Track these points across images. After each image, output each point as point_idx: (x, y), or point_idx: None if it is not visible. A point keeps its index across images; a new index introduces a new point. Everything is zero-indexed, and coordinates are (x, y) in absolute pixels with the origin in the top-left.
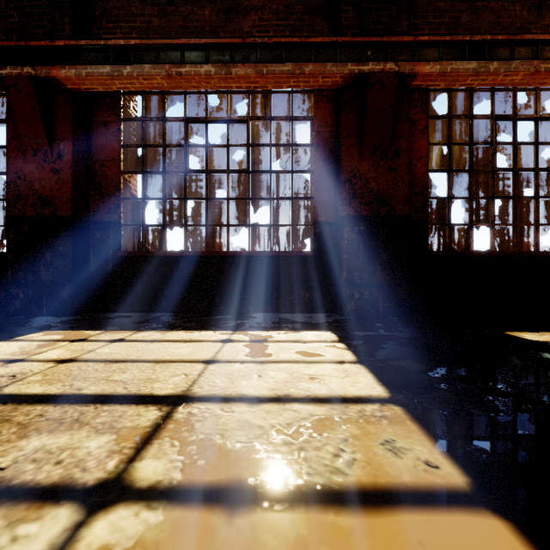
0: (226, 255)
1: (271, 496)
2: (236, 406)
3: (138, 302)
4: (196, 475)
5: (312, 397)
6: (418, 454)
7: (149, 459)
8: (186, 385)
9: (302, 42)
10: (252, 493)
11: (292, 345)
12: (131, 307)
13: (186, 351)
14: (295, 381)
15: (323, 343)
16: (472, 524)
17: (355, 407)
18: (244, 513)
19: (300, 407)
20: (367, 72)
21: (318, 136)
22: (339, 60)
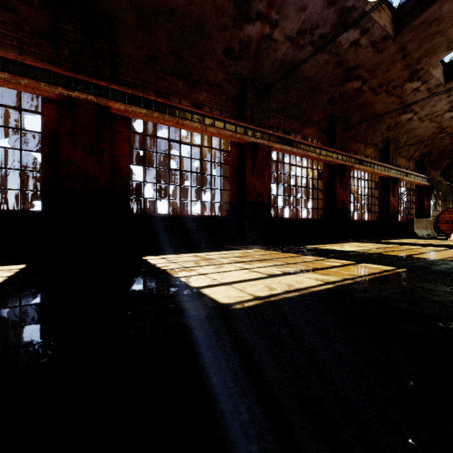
0: None
1: None
2: None
3: None
4: None
5: None
6: None
7: None
8: None
9: (18, 61)
10: None
11: None
12: None
13: None
14: None
15: (4, 270)
16: None
17: None
18: None
19: None
20: (74, 97)
21: (45, 127)
22: (53, 83)
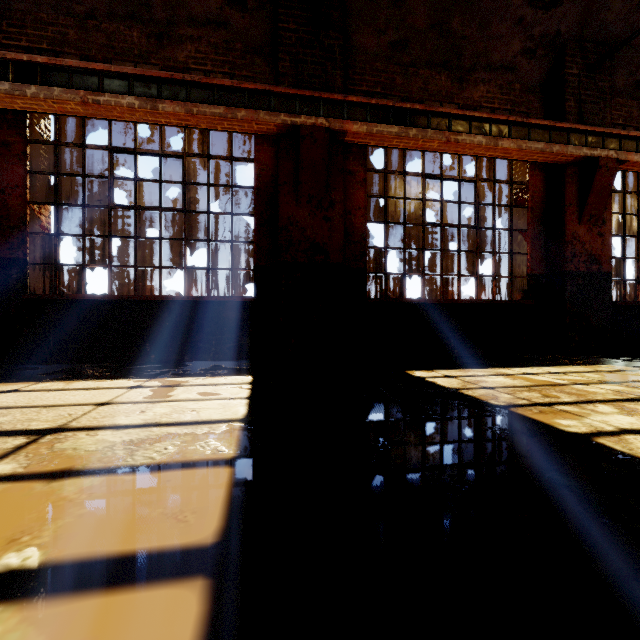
0: (158, 300)
1: (89, 472)
2: (103, 431)
3: (50, 352)
4: (37, 469)
5: (176, 422)
6: (219, 446)
7: (1, 464)
8: (65, 421)
9: (234, 86)
10: (75, 472)
11: (200, 388)
12: (41, 358)
13: (84, 397)
14: (172, 414)
15: (232, 385)
16: (211, 471)
17: (205, 426)
18: (61, 480)
19: (159, 429)
20: (299, 124)
21: (259, 179)
22: (273, 109)
